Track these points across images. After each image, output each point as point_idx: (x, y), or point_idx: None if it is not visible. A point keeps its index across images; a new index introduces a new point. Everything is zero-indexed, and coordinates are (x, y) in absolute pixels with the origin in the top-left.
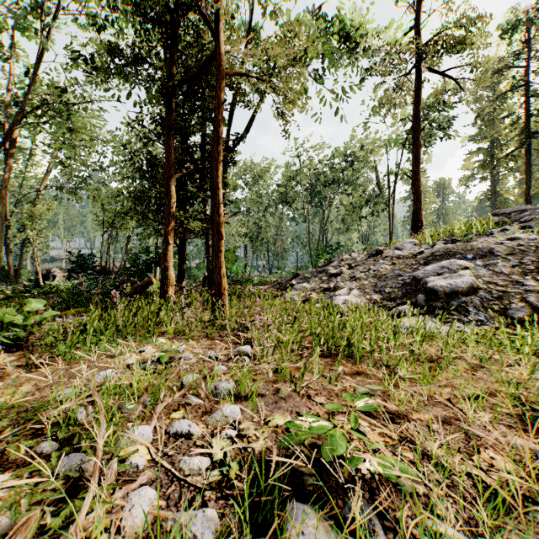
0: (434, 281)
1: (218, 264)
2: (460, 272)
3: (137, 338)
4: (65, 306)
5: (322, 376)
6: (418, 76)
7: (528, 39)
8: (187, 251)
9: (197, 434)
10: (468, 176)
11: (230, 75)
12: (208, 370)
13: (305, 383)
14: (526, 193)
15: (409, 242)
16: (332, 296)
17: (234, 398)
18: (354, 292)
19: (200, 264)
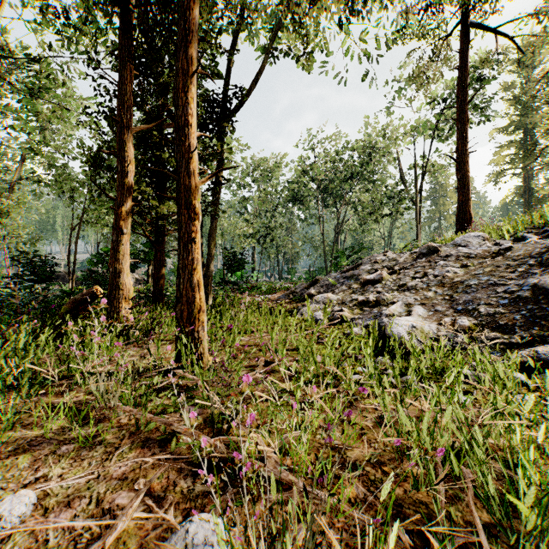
0: None
1: (188, 265)
2: None
3: None
4: None
5: None
6: (465, 33)
7: None
8: None
9: None
10: (498, 171)
11: None
12: None
13: None
14: None
15: (475, 237)
16: (377, 314)
17: None
18: (417, 311)
19: None
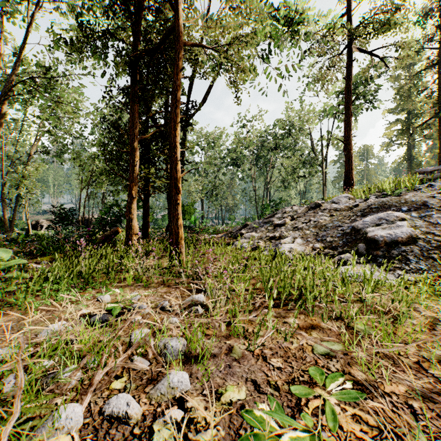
0: (374, 231)
1: (175, 216)
2: (398, 223)
3: (97, 286)
4: (42, 252)
5: (276, 330)
6: (349, 55)
7: (440, 25)
8: (154, 205)
9: (136, 416)
10: (388, 142)
11: (186, 45)
12: (159, 324)
13: (259, 340)
14: (439, 156)
15: (344, 197)
16: (277, 244)
17: (184, 360)
18: (297, 241)
19: (165, 215)
